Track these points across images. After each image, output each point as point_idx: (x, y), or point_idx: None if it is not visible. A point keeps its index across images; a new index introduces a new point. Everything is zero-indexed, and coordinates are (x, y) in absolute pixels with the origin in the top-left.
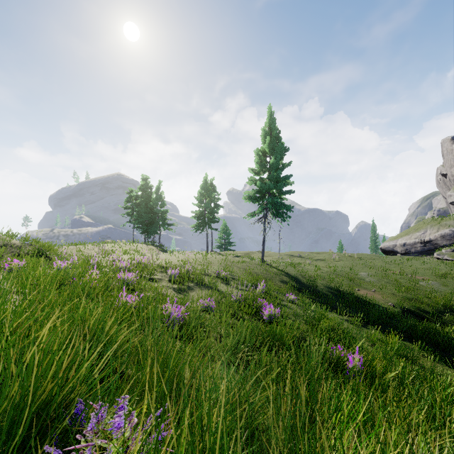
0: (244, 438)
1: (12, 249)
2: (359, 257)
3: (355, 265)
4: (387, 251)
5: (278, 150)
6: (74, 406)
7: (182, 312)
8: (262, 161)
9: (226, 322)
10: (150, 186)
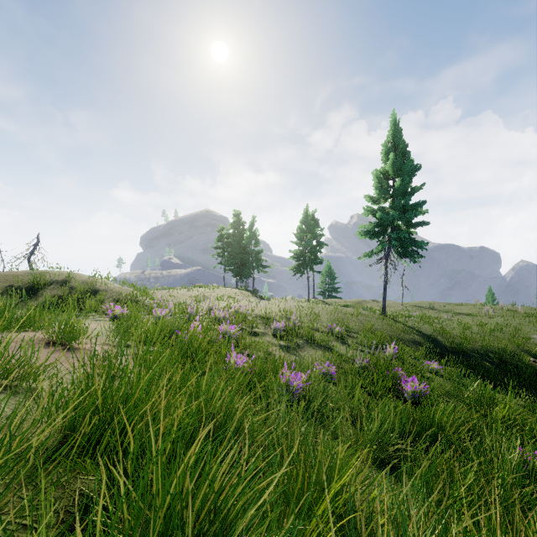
0: None
1: (112, 293)
2: (526, 312)
3: (521, 324)
4: None
5: (406, 170)
6: None
7: (303, 381)
8: (383, 185)
9: (360, 399)
10: (243, 223)
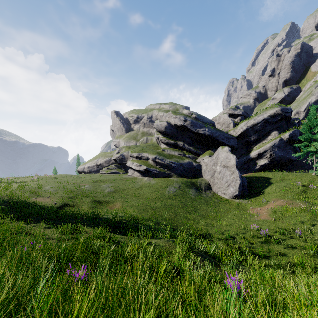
0: None
1: None
2: (56, 177)
3: (47, 182)
4: (81, 172)
5: None
6: None
7: None
8: None
9: None
10: None
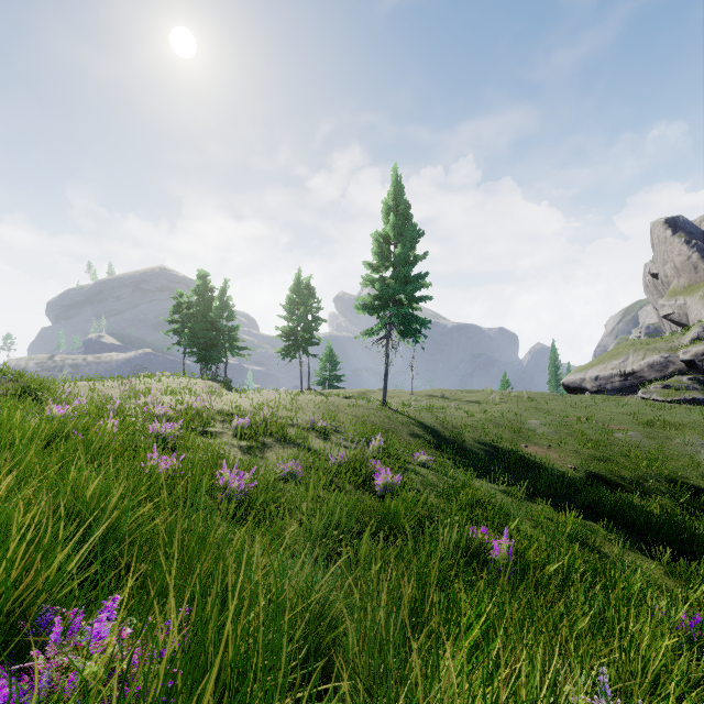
0: (302, 655)
1: None
2: (530, 397)
3: (523, 409)
4: (572, 388)
5: (407, 235)
6: (33, 613)
7: (246, 482)
8: (384, 251)
9: (315, 496)
10: (211, 288)
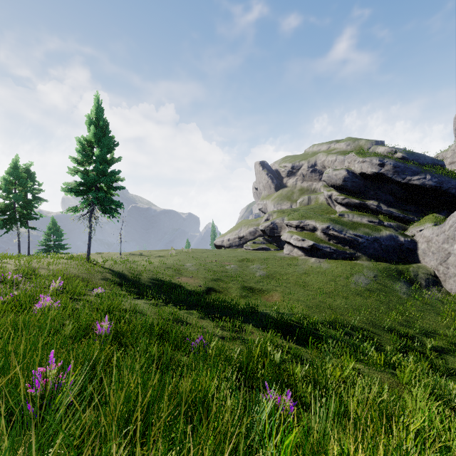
0: None
1: None
2: (193, 251)
3: (186, 258)
4: (218, 246)
5: (105, 143)
6: None
7: None
8: (87, 151)
9: None
10: None
